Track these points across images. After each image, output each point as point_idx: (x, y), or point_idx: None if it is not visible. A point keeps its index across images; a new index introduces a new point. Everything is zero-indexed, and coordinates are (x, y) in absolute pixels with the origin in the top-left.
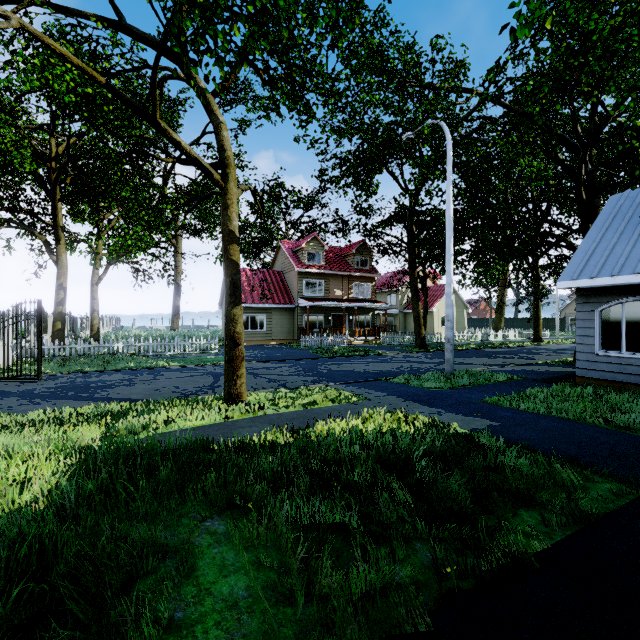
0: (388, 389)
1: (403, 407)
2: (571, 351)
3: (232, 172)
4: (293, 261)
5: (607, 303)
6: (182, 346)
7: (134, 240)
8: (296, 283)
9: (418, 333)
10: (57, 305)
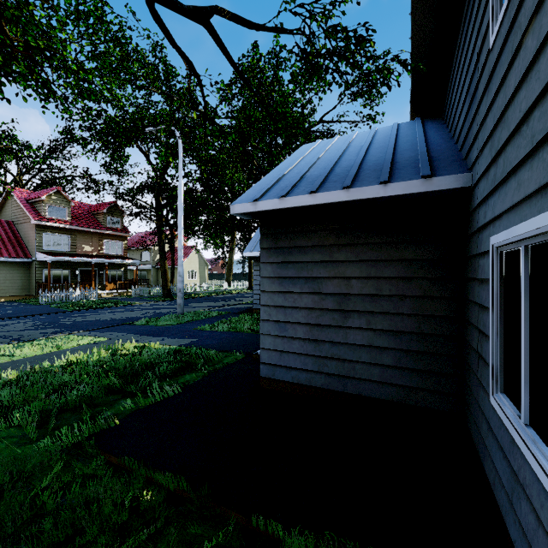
0: (129, 330)
1: (137, 340)
2: None
3: None
4: (29, 212)
5: None
6: None
7: None
8: (33, 236)
9: (165, 285)
10: None
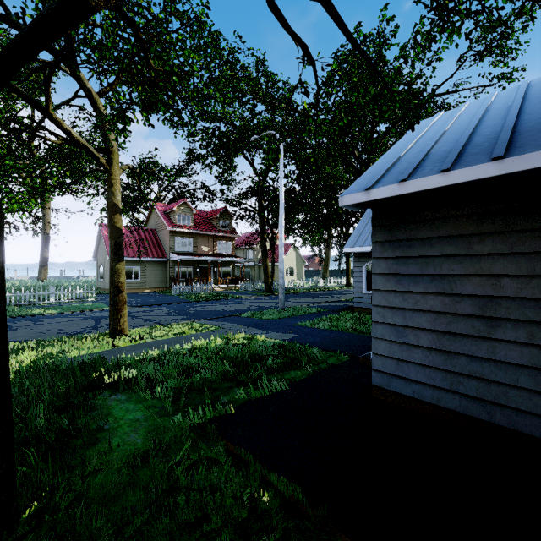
0: (238, 321)
1: (245, 331)
2: None
3: (116, 158)
4: (165, 221)
5: (368, 262)
6: (57, 295)
7: (19, 203)
8: (168, 240)
9: (266, 281)
10: None
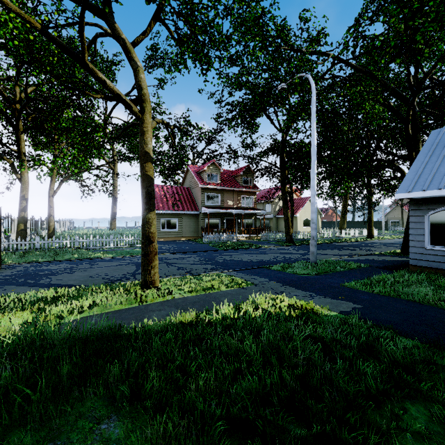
0: (269, 275)
1: (282, 291)
2: (396, 244)
3: (147, 106)
4: (198, 180)
5: (434, 210)
6: (115, 242)
7: (71, 160)
8: (200, 196)
9: (287, 232)
10: (20, 211)
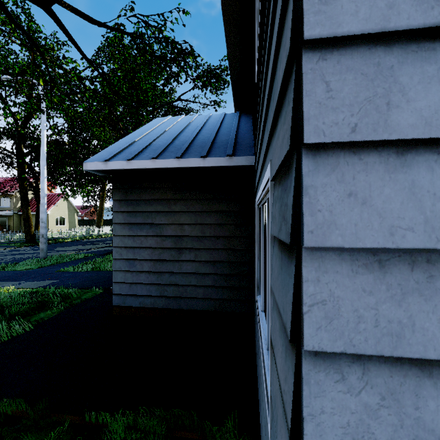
0: None
1: None
2: None
3: None
4: None
5: None
6: None
7: None
8: None
9: (28, 231)
10: None
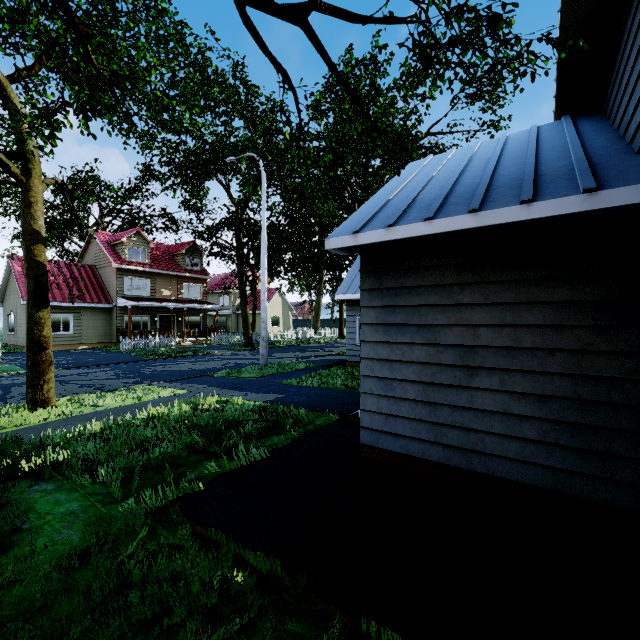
0: (210, 382)
1: (219, 394)
2: None
3: (36, 168)
4: (110, 256)
5: None
6: None
7: None
8: (114, 280)
9: (246, 333)
10: None
